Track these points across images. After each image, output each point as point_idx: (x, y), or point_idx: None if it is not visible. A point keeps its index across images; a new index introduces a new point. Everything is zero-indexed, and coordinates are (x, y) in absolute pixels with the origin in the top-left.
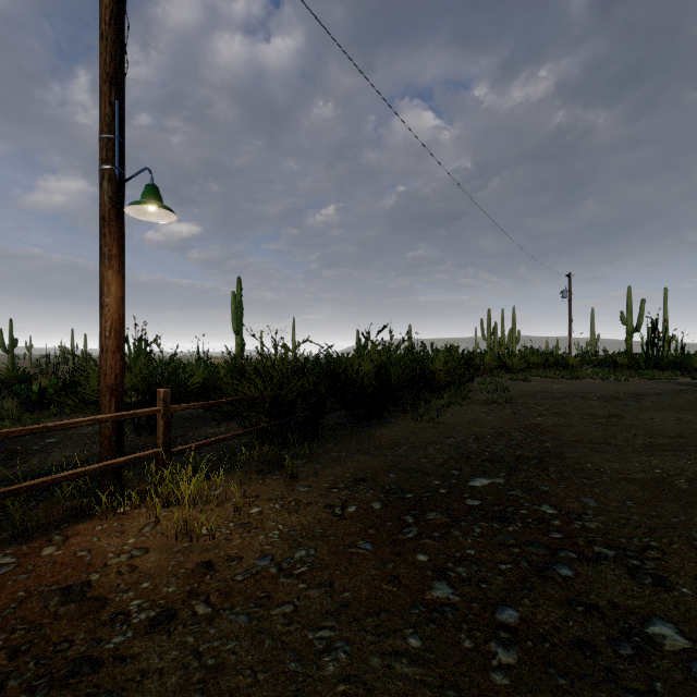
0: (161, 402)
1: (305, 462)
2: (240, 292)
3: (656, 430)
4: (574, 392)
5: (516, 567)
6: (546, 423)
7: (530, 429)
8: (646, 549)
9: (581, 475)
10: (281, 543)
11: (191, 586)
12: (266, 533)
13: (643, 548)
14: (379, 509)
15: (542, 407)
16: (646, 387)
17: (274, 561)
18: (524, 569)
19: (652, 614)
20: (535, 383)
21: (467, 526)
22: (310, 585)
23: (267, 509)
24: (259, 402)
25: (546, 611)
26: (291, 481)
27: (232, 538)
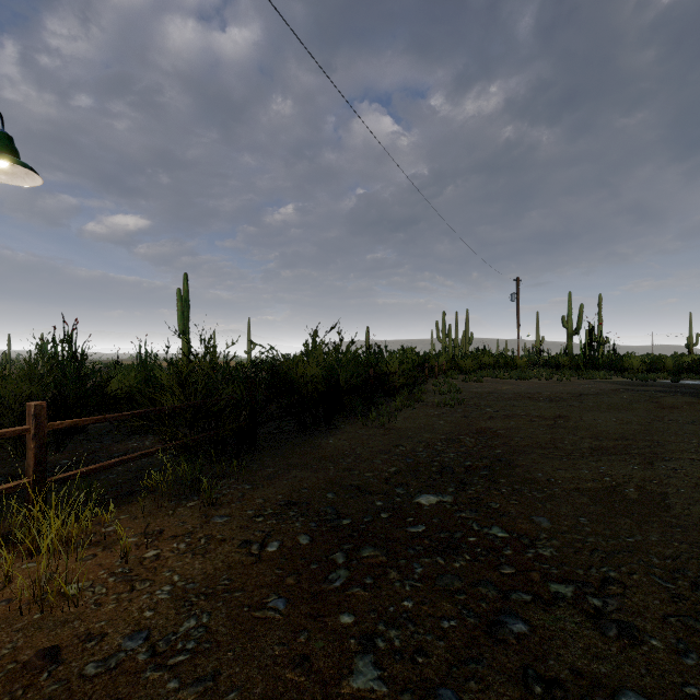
0: (32, 419)
1: (233, 482)
2: (186, 289)
3: (600, 432)
4: (522, 393)
5: (462, 625)
6: (496, 426)
7: (481, 434)
8: (606, 582)
9: (532, 487)
10: (167, 608)
11: (11, 695)
12: (153, 590)
13: (602, 581)
14: (306, 544)
15: (493, 409)
16: (586, 386)
17: (150, 639)
18: (471, 625)
19: (623, 685)
20: (486, 384)
21: (407, 564)
22: (185, 683)
23: (167, 551)
24: (180, 413)
25: (496, 695)
26: (209, 509)
27: (105, 601)
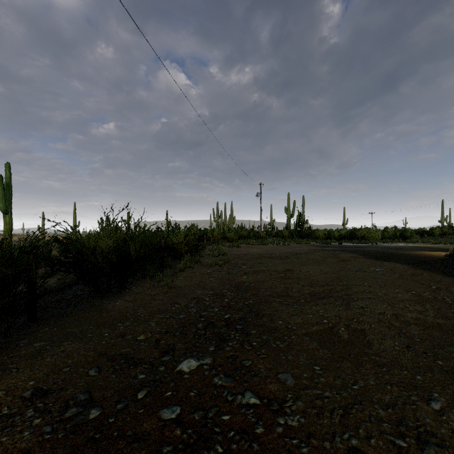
0: None
1: None
2: (9, 176)
3: (313, 280)
4: (264, 254)
5: None
6: (249, 280)
7: (239, 287)
8: None
9: (275, 336)
10: None
11: None
12: None
13: None
14: None
15: (247, 266)
16: (298, 248)
17: None
18: None
19: None
20: (243, 249)
21: None
22: None
23: None
24: None
25: None
26: None
27: None
